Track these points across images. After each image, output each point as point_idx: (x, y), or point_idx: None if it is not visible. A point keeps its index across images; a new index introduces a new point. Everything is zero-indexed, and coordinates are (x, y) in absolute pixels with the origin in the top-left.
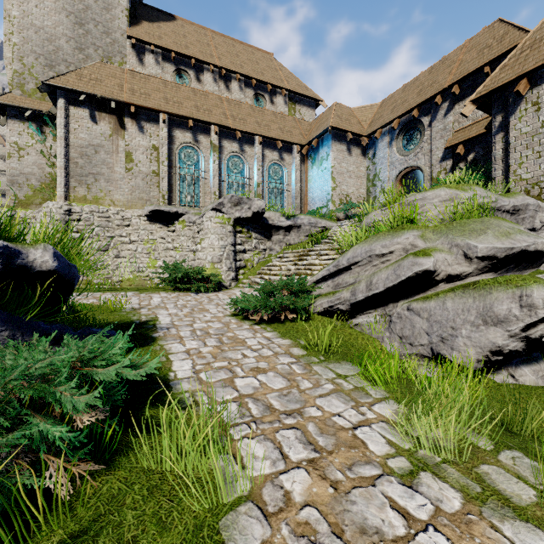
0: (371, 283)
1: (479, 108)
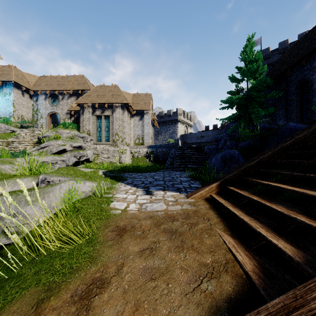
0: (51, 151)
1: (77, 105)
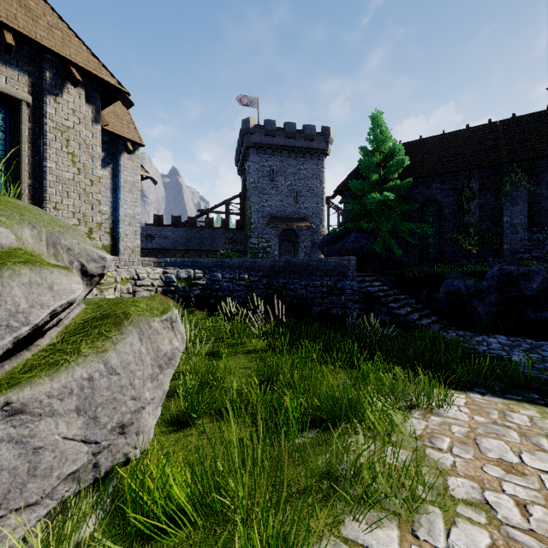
0: None
1: None
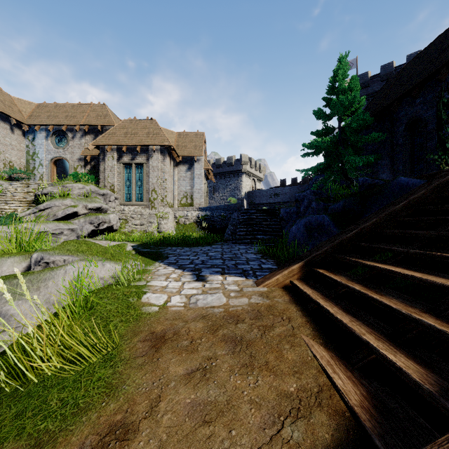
0: (56, 215)
1: (95, 148)
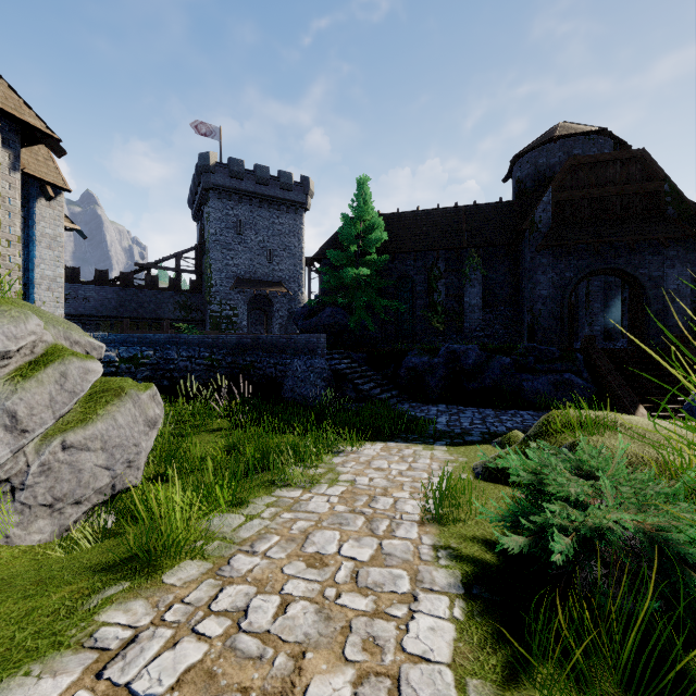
0: (20, 417)
1: None
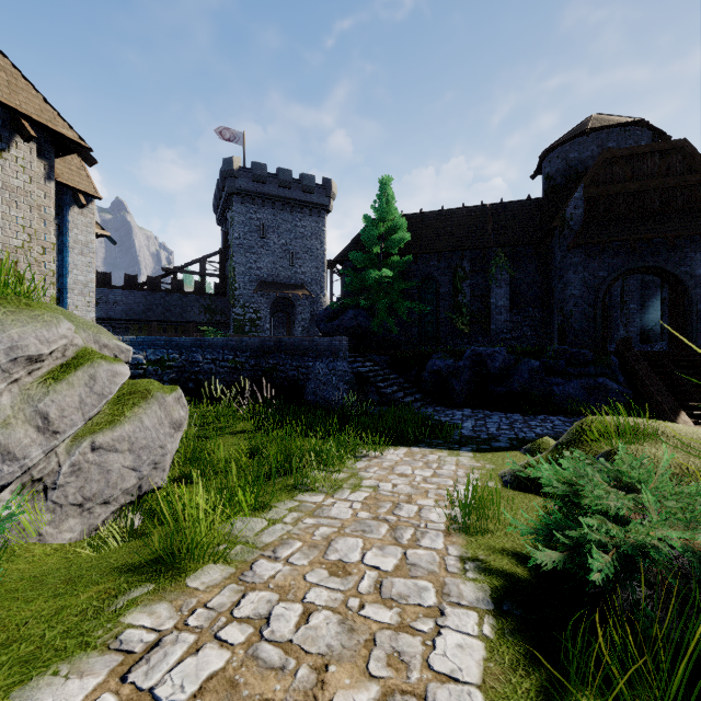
0: (51, 419)
1: None
